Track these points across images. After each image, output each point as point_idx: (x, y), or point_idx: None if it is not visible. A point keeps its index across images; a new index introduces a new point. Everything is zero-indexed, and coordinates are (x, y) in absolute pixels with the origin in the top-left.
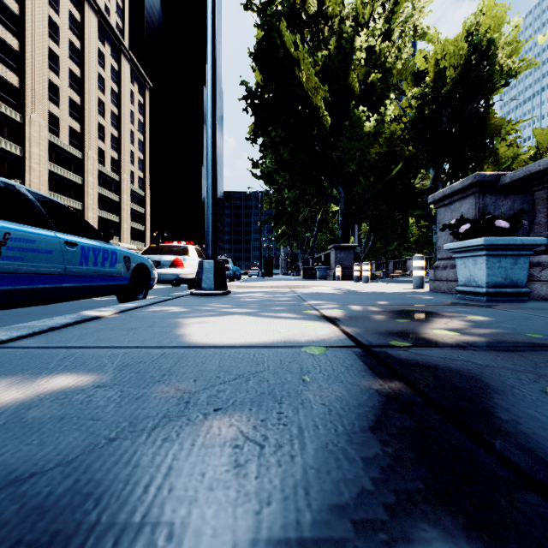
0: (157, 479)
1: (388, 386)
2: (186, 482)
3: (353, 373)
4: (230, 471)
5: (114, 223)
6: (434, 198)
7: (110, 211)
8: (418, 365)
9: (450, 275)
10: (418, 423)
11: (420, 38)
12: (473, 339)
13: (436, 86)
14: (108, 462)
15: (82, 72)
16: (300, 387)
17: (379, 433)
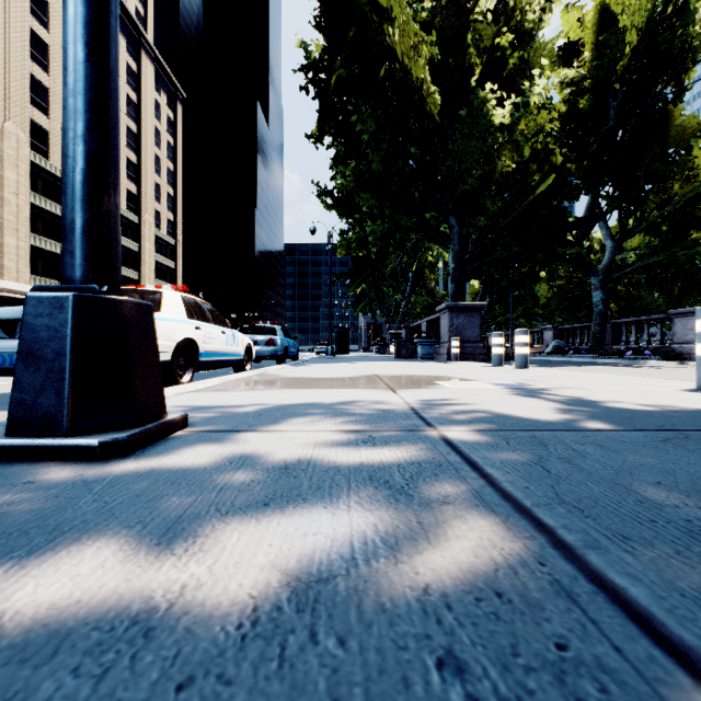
0: None
1: None
2: None
3: None
4: None
5: (131, 281)
6: None
7: (126, 264)
8: None
9: None
10: None
11: None
12: None
13: (598, 63)
14: None
15: None
16: None
17: None
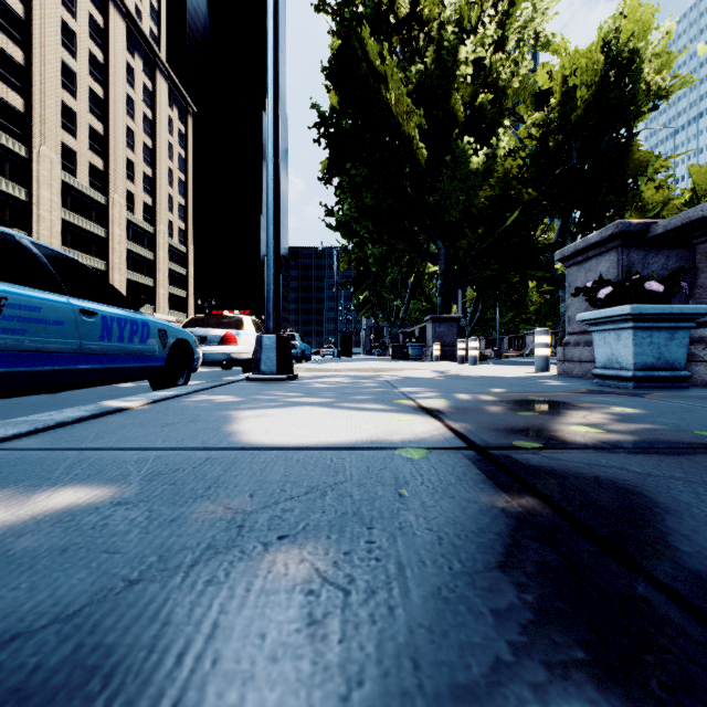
0: (195, 643)
1: (517, 503)
2: (238, 648)
3: (467, 485)
4: (302, 631)
5: (147, 288)
6: (563, 254)
7: (142, 272)
8: (554, 473)
9: (585, 354)
10: (565, 557)
11: (543, 49)
12: (624, 438)
13: (563, 110)
14: (126, 617)
15: (106, 92)
16: (396, 505)
17: (512, 572)
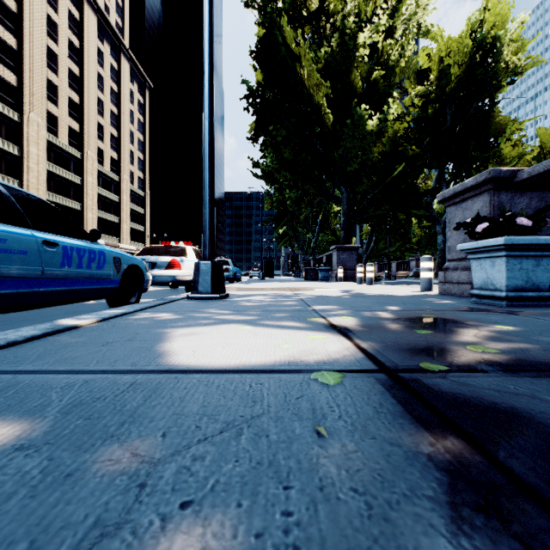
0: None
1: (443, 447)
2: None
3: (386, 420)
4: None
5: (113, 224)
6: (444, 196)
7: (110, 211)
8: (469, 403)
9: (462, 277)
10: (524, 543)
11: (424, 36)
12: (520, 359)
13: (440, 84)
14: None
15: (81, 71)
16: (314, 449)
17: None
